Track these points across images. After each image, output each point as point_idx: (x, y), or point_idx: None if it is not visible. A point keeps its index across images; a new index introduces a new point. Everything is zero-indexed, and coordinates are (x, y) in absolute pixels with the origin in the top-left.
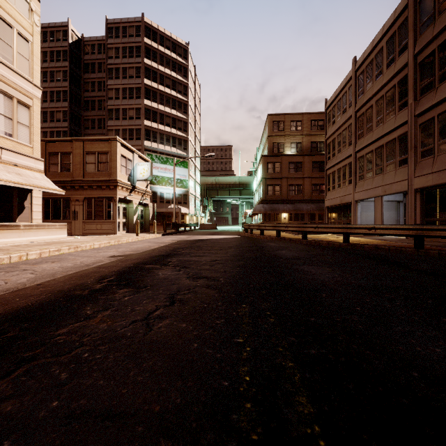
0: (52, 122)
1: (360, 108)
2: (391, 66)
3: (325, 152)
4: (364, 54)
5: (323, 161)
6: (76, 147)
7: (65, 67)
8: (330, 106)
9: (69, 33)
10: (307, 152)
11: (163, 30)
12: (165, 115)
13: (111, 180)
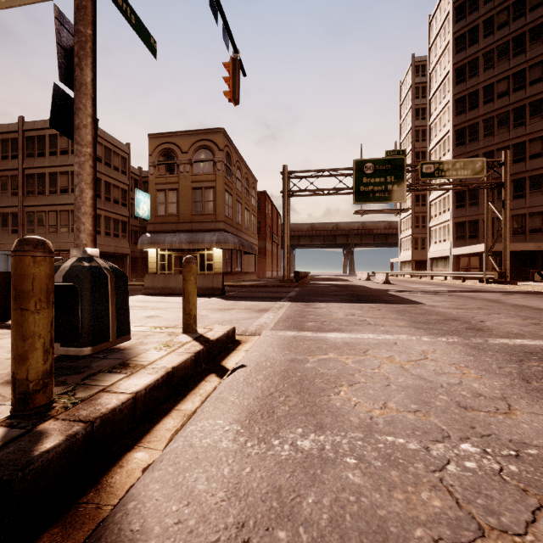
0: None
1: None
2: (6, 161)
3: None
4: None
5: None
6: None
7: None
8: None
9: None
10: None
11: None
12: None
13: None
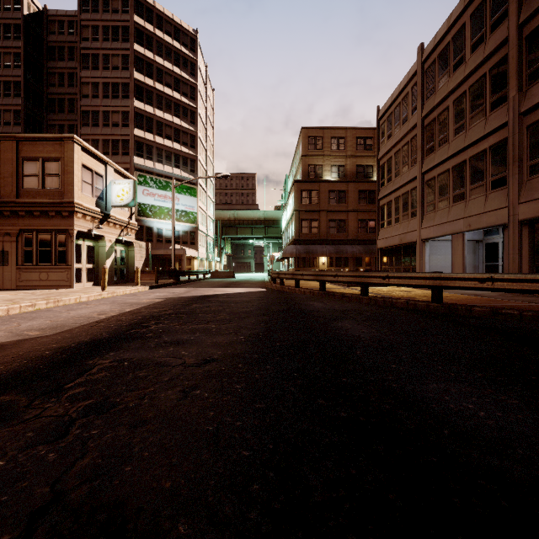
0: None
1: (429, 113)
2: (479, 48)
3: (378, 176)
4: (435, 38)
5: (372, 190)
6: (5, 149)
7: (17, 49)
8: (384, 116)
9: (23, 1)
10: (352, 178)
11: (161, 8)
12: (164, 124)
13: (64, 202)
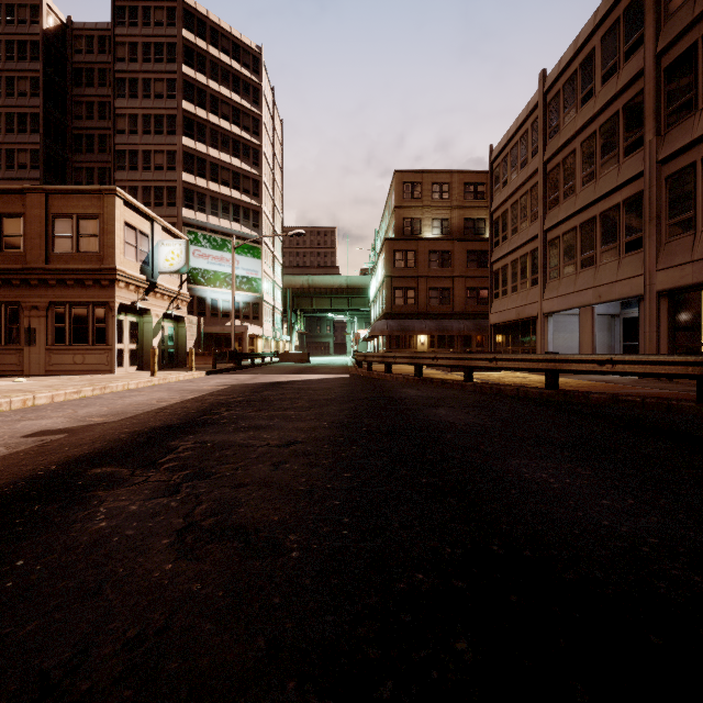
0: (10, 169)
1: (553, 156)
2: (612, 79)
3: (490, 233)
4: (559, 64)
5: (484, 250)
6: (32, 204)
7: (35, 72)
8: (499, 158)
9: (43, 11)
10: (459, 235)
11: (217, 20)
12: (220, 166)
13: (104, 269)
